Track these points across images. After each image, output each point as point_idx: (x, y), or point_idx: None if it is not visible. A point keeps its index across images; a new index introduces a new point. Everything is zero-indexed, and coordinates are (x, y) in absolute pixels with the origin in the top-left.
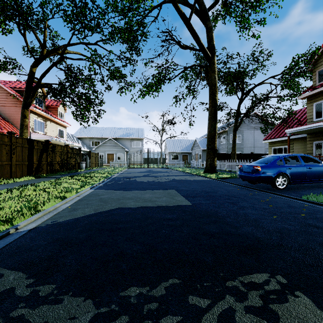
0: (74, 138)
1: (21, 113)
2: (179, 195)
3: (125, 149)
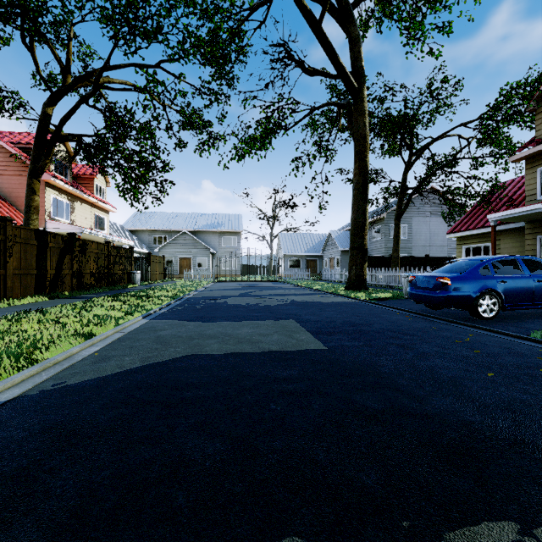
0: (124, 231)
1: (27, 186)
2: (303, 330)
3: (211, 249)
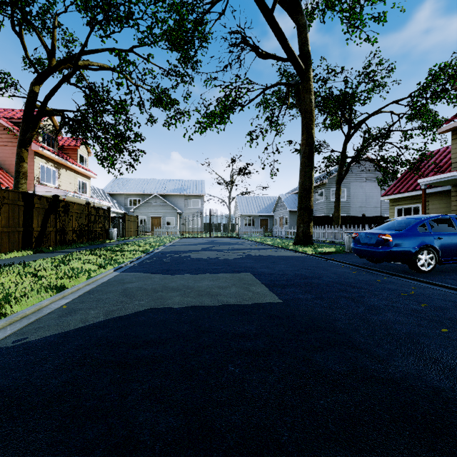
0: (104, 194)
1: (17, 155)
2: (258, 283)
3: (178, 210)
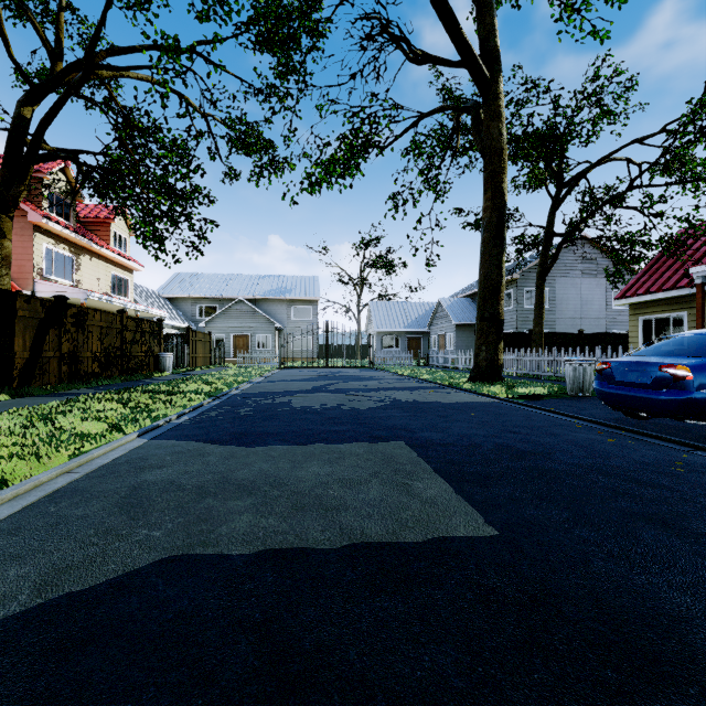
0: (158, 299)
1: None
2: (426, 471)
3: (276, 323)
